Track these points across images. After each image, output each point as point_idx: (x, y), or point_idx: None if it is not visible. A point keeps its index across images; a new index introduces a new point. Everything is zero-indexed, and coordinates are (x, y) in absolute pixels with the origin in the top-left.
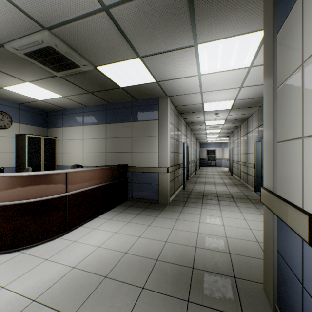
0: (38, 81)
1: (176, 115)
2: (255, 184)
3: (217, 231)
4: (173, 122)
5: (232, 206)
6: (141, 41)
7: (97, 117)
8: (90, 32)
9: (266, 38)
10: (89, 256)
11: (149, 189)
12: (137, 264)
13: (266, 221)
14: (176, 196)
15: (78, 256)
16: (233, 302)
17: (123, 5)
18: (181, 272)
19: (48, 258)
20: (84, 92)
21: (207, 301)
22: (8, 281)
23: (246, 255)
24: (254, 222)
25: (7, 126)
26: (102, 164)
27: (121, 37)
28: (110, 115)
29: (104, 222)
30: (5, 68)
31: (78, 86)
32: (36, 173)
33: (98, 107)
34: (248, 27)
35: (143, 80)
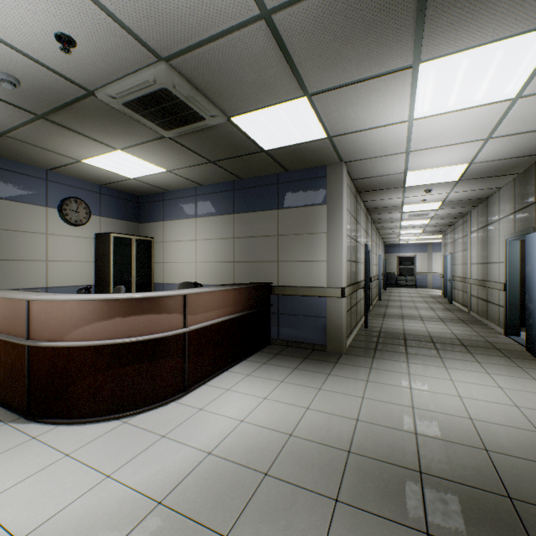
0: (135, 148)
1: (354, 196)
2: (507, 321)
3: (449, 406)
4: (350, 207)
5: (467, 361)
6: (316, 66)
7: (219, 203)
8: (232, 59)
9: None
10: (231, 436)
11: (310, 325)
12: (315, 457)
13: None
14: (355, 339)
15: (212, 435)
16: None
17: (297, 5)
18: (399, 478)
19: (166, 434)
20: (202, 162)
21: None
22: (113, 467)
23: (521, 456)
24: (521, 393)
25: (83, 222)
26: (227, 281)
27: (283, 62)
28: (241, 199)
29: (240, 379)
30: (90, 130)
31: (195, 151)
32: (142, 295)
33: (221, 185)
34: (530, 20)
35: (305, 136)
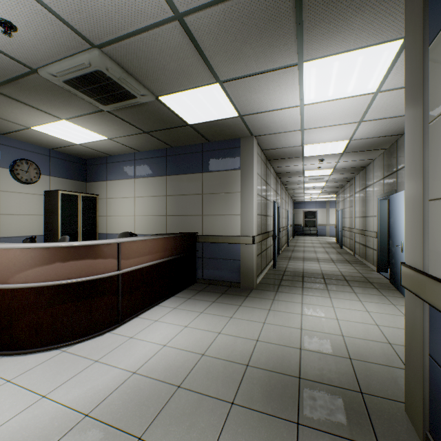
0: (78, 118)
1: (264, 163)
2: (379, 261)
3: (328, 327)
4: (260, 172)
5: (346, 292)
6: (224, 59)
7: (154, 167)
8: (155, 50)
9: (410, 51)
10: (154, 358)
11: (228, 267)
12: (220, 371)
13: (410, 313)
14: (264, 277)
15: (138, 358)
16: (363, 426)
17: (203, 11)
18: (283, 383)
19: (99, 359)
20: (137, 132)
21: (325, 424)
22: (49, 388)
23: (374, 361)
24: (382, 315)
25: (33, 180)
26: (160, 231)
27: (197, 55)
28: (172, 164)
29: (167, 312)
30: (36, 102)
31: (131, 123)
32: (80, 243)
33: (156, 152)
34: (379, 35)
35: (221, 114)
